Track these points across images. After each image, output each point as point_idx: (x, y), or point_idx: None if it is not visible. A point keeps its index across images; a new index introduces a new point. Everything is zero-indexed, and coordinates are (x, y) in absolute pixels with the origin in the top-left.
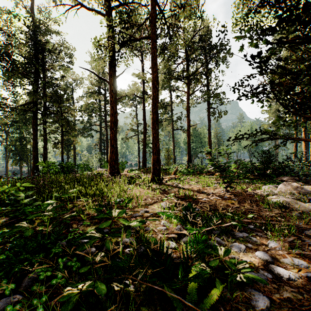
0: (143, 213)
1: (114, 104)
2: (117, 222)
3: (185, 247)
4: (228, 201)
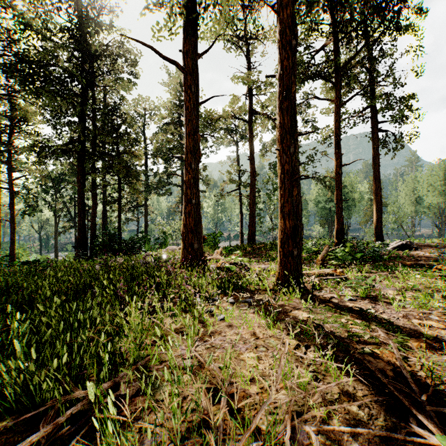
0: None
1: (194, 114)
2: None
3: None
4: None
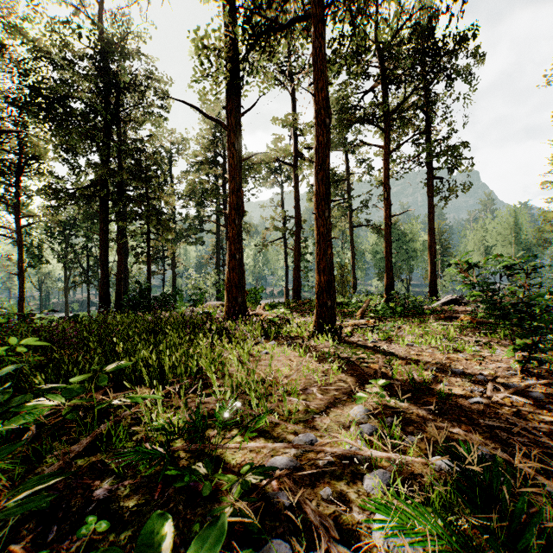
0: (301, 451)
1: (237, 171)
2: (216, 497)
3: None
4: None
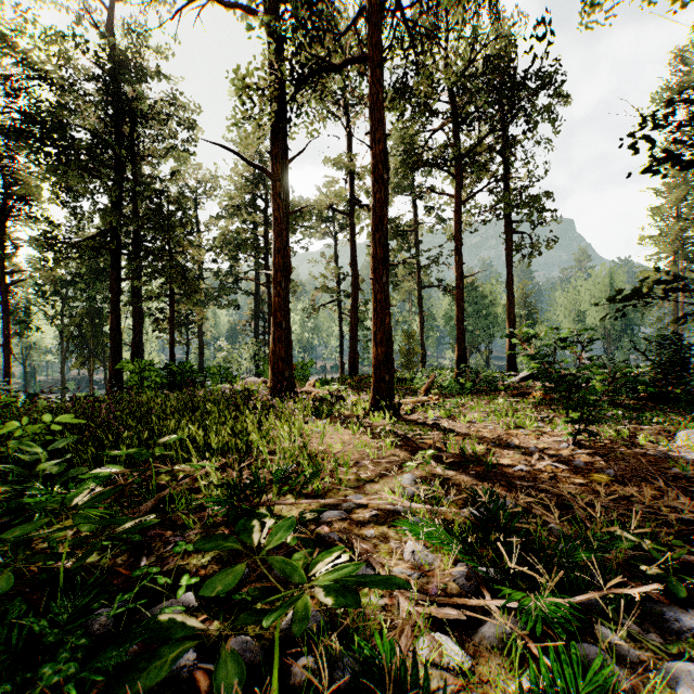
0: (350, 508)
1: (284, 226)
2: None
3: (496, 664)
4: (590, 478)
